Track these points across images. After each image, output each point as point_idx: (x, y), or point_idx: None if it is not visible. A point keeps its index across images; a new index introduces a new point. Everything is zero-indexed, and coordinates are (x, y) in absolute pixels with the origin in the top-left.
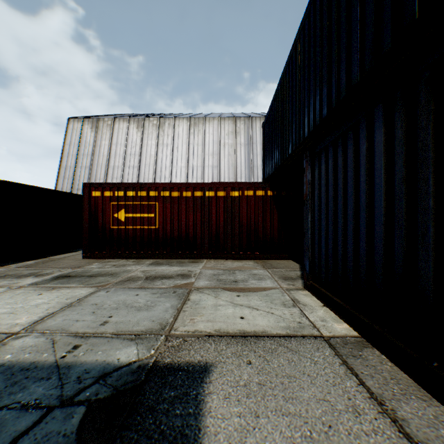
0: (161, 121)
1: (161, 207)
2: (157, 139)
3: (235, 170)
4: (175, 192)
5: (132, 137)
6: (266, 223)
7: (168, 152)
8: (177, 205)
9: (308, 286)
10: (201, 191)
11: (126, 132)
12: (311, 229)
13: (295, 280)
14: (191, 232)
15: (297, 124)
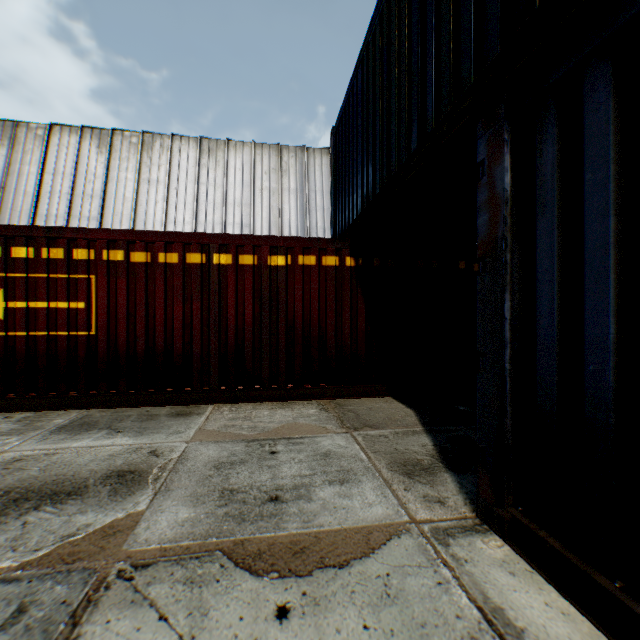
0: (146, 140)
1: (104, 287)
2: (137, 170)
3: (280, 233)
4: (140, 253)
5: (87, 164)
6: (341, 322)
7: (160, 196)
8: (145, 281)
9: (502, 525)
10: (202, 253)
11: (76, 154)
12: (511, 344)
13: (434, 476)
14: (179, 343)
15: (446, 55)
